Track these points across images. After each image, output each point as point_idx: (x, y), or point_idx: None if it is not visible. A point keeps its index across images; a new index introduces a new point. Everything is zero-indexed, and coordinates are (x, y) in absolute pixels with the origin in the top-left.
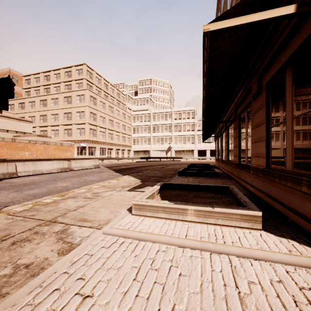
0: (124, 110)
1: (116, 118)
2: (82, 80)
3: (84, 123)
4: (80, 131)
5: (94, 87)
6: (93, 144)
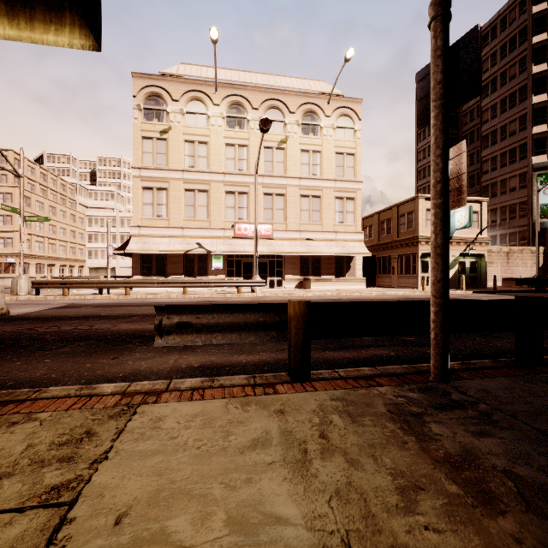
0: (73, 210)
1: (60, 222)
2: (6, 172)
3: (13, 231)
4: (4, 241)
5: (25, 180)
6: (26, 258)
